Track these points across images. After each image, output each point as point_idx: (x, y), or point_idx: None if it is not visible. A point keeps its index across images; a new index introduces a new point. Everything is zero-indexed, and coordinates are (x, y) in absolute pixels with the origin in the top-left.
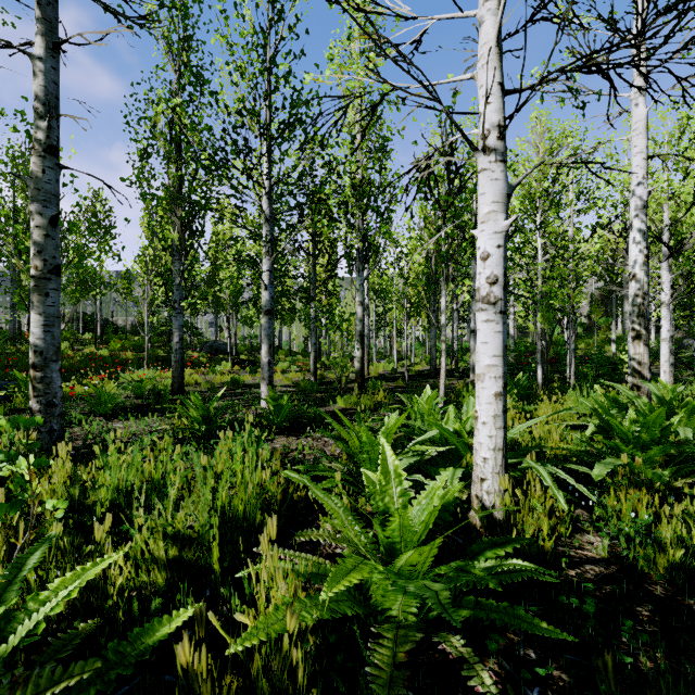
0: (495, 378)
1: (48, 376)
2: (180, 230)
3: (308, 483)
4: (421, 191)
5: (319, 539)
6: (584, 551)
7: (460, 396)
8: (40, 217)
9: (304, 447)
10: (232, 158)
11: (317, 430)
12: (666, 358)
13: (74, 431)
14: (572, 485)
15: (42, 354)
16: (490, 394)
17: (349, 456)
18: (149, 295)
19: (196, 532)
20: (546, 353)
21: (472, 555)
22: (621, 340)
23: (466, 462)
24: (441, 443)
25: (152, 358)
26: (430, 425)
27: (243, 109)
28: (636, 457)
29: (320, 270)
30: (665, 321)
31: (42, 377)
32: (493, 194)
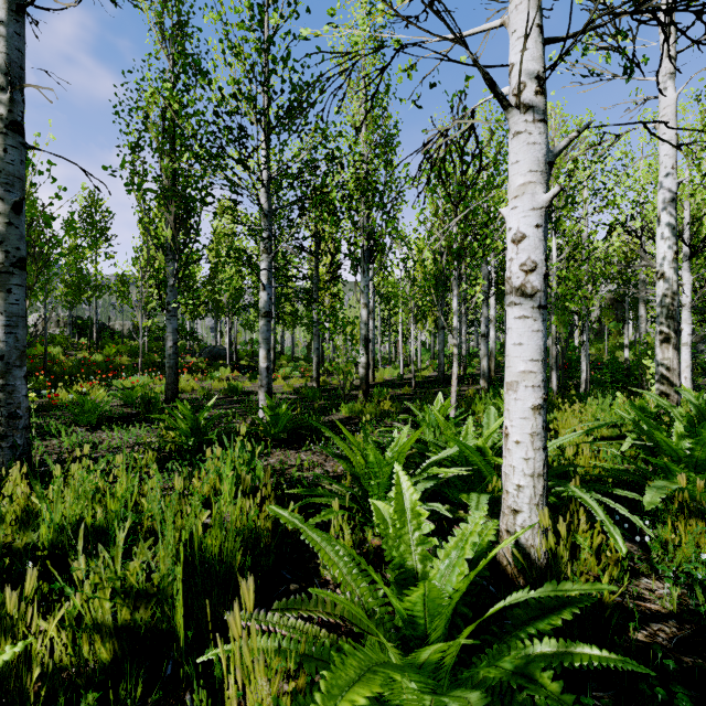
0: (532, 387)
1: (10, 383)
2: (174, 228)
3: (301, 524)
4: (429, 190)
5: (313, 613)
6: (646, 602)
7: (473, 405)
8: (1, 203)
9: (303, 463)
10: (226, 144)
11: (318, 442)
12: (687, 364)
13: (51, 444)
14: (614, 512)
15: (4, 359)
16: (526, 407)
17: (353, 478)
18: (143, 298)
19: (154, 589)
20: (562, 358)
21: (517, 622)
22: (633, 345)
23: (489, 483)
24: (460, 462)
25: (148, 364)
26: (447, 440)
27: (238, 91)
28: (698, 482)
29: (323, 273)
30: (686, 325)
31: (3, 385)
32: (530, 162)
